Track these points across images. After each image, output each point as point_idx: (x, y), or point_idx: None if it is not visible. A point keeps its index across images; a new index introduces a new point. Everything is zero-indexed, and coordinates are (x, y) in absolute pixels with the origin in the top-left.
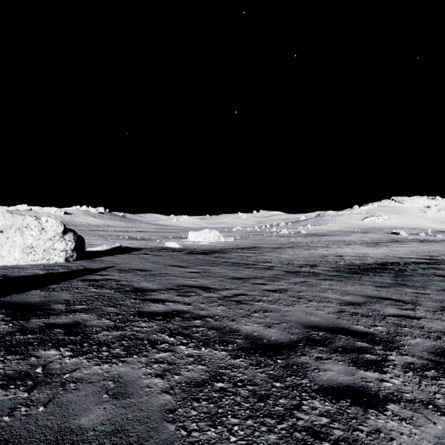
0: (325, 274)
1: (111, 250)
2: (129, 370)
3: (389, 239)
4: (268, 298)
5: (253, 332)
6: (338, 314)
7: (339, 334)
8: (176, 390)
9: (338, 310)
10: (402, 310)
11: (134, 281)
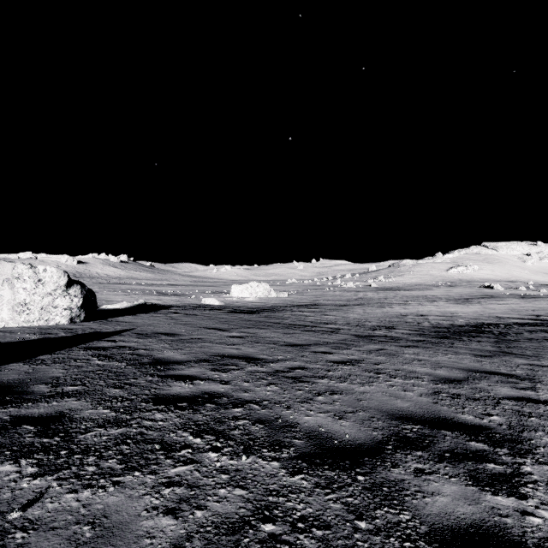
0: (406, 339)
1: (133, 308)
2: (123, 500)
3: (481, 294)
4: (336, 373)
5: (318, 427)
6: (434, 397)
7: (441, 428)
8: (195, 541)
9: (432, 390)
10: (519, 390)
11: (156, 349)
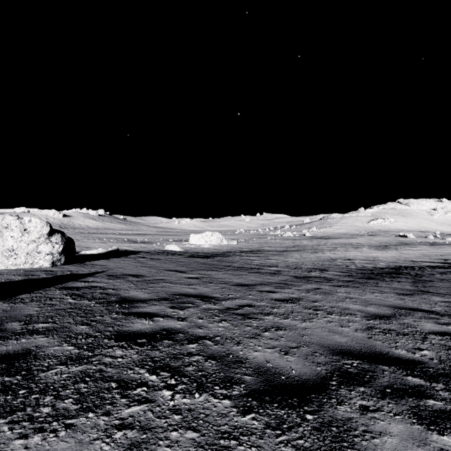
0: (337, 279)
1: (107, 253)
2: (73, 447)
3: (397, 242)
4: (280, 310)
5: (266, 363)
6: (368, 332)
7: (379, 363)
8: None
9: (366, 326)
10: (441, 325)
11: (123, 289)
